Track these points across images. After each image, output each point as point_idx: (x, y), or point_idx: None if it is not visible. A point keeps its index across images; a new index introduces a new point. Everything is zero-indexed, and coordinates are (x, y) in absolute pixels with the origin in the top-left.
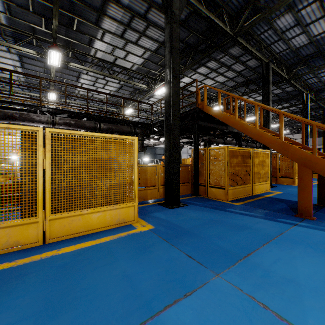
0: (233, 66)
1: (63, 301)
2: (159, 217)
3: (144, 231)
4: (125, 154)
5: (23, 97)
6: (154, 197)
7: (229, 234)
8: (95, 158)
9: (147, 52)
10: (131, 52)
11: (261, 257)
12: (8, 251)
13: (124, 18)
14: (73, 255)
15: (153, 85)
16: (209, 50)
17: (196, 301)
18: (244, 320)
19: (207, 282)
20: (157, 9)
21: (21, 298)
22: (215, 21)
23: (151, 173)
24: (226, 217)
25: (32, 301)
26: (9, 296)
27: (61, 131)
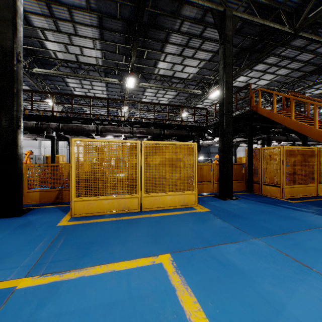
0: (298, 57)
1: (162, 234)
2: (214, 204)
3: (203, 212)
4: (188, 155)
5: (114, 116)
6: (209, 191)
7: (275, 220)
8: (168, 158)
9: (202, 62)
10: (188, 64)
11: (298, 236)
12: (125, 211)
13: (182, 41)
14: (160, 218)
15: (207, 88)
16: (266, 50)
17: (238, 246)
18: (268, 256)
19: (247, 240)
20: (212, 27)
21: (142, 230)
22: (270, 26)
23: (206, 171)
24: (276, 210)
25: (147, 231)
26: (136, 228)
27: (149, 142)
